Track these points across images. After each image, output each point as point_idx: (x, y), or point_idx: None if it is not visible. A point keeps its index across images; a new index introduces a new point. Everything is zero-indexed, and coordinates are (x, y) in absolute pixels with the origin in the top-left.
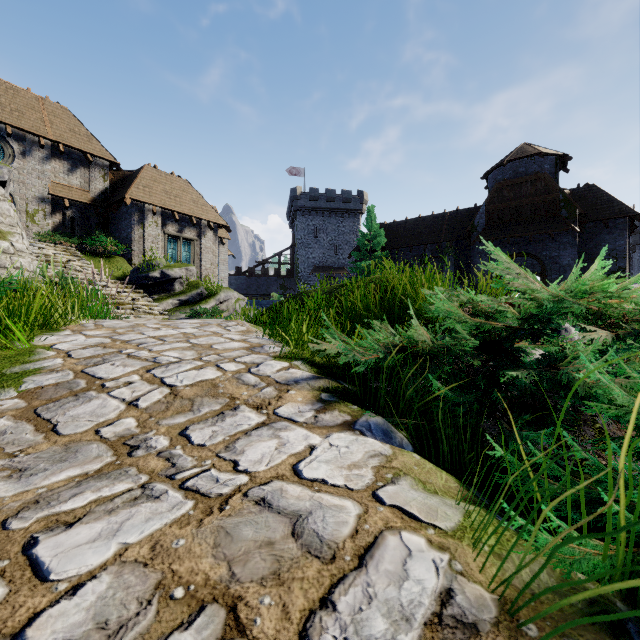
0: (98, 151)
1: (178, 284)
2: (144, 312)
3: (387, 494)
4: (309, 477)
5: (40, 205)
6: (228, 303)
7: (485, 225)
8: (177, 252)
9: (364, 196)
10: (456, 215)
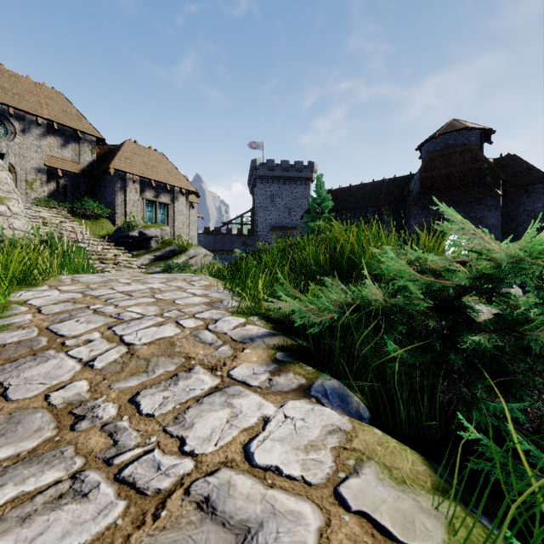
0: (87, 128)
1: (154, 242)
2: (124, 266)
3: (351, 492)
4: (261, 464)
5: (37, 175)
6: (197, 258)
7: (419, 190)
8: (154, 214)
9: (314, 166)
10: (394, 182)
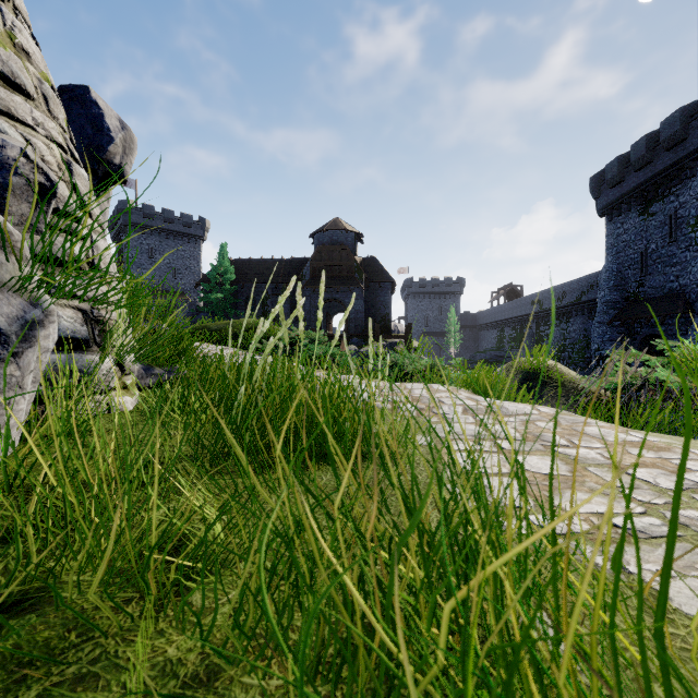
0: None
1: None
2: None
3: None
4: None
5: None
6: None
7: (311, 276)
8: None
9: (206, 223)
10: (291, 262)
